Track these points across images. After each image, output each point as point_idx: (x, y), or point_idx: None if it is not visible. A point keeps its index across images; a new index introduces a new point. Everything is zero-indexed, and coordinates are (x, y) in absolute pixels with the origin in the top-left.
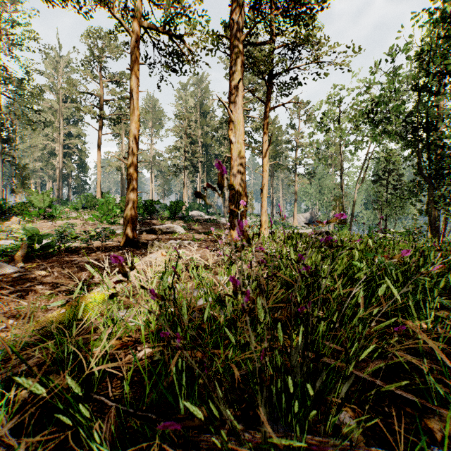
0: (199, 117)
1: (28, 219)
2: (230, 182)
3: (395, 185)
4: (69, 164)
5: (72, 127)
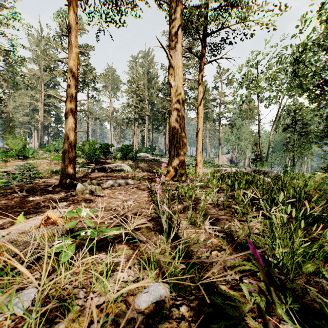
0: (146, 82)
1: (6, 159)
2: (169, 124)
3: (301, 132)
4: (48, 118)
5: (51, 90)
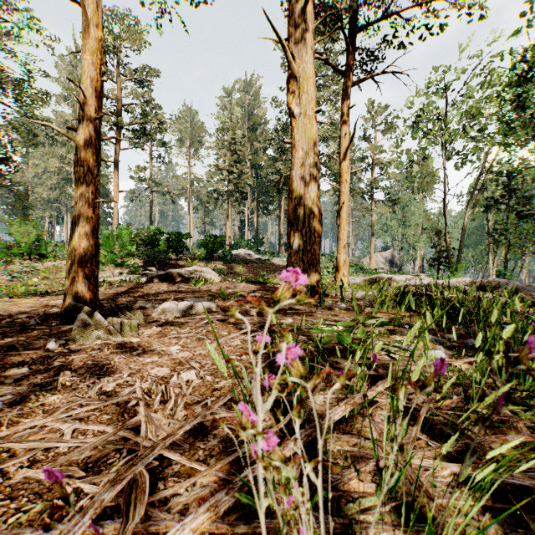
0: (247, 131)
1: (8, 259)
2: (289, 190)
3: (519, 212)
4: None
5: None
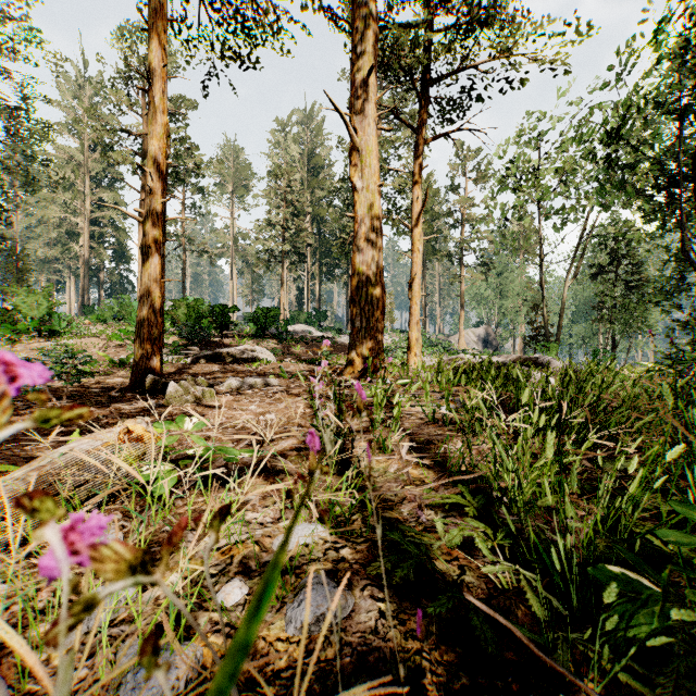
0: (307, 175)
1: (12, 337)
2: (352, 266)
3: (629, 281)
4: (99, 250)
5: (105, 192)
